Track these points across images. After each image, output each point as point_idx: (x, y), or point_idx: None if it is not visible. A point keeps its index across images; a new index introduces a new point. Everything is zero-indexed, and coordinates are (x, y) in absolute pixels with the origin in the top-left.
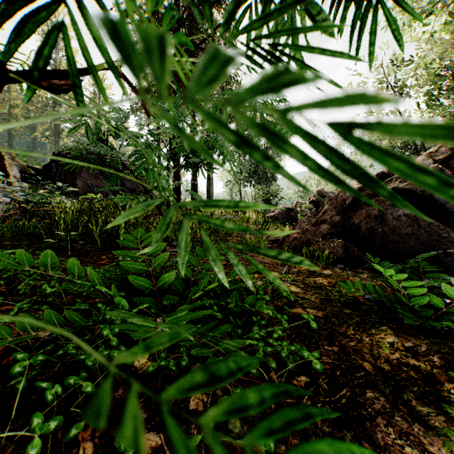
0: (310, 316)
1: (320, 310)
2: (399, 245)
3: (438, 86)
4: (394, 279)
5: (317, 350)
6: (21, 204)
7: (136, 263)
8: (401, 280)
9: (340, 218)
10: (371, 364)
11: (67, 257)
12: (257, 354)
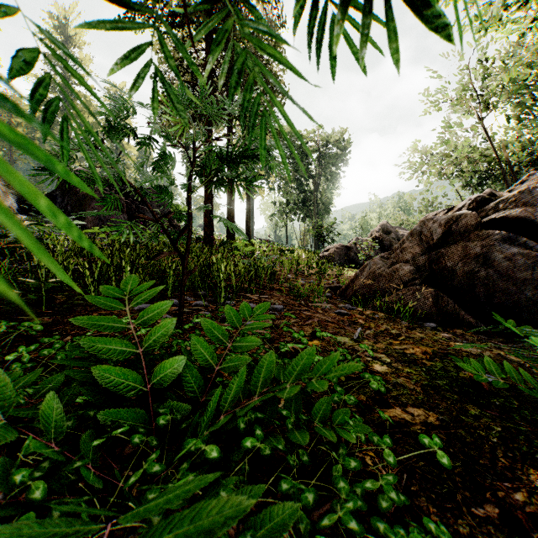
0: (434, 440)
1: (430, 408)
2: (512, 295)
3: (530, 97)
4: None
5: (461, 519)
6: None
7: (114, 340)
8: None
9: (426, 258)
10: None
11: (38, 316)
12: None
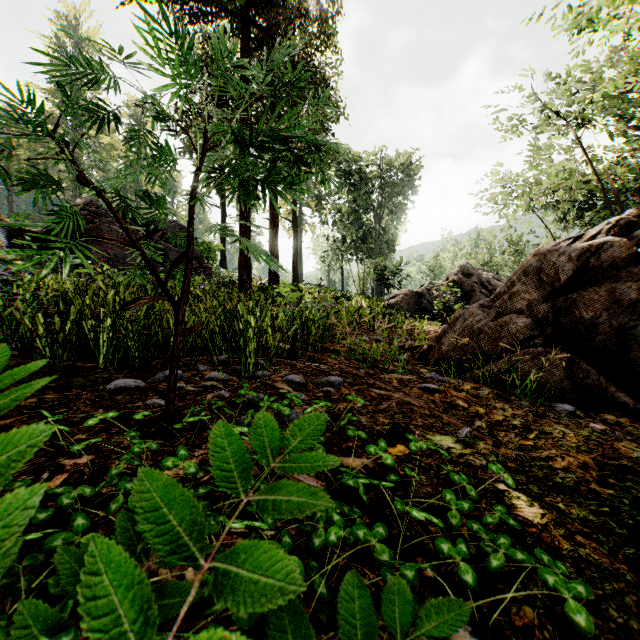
0: None
1: None
2: None
3: None
4: None
5: None
6: None
7: None
8: None
9: (549, 306)
10: None
11: None
12: None
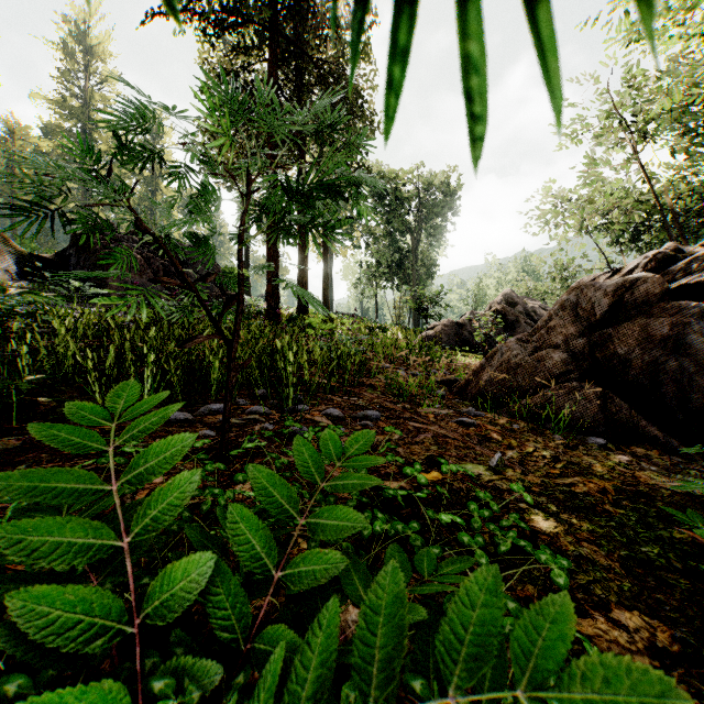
0: None
1: (650, 611)
2: None
3: (703, 123)
4: None
5: None
6: None
7: (70, 522)
8: None
9: (585, 341)
10: None
11: (2, 436)
12: None
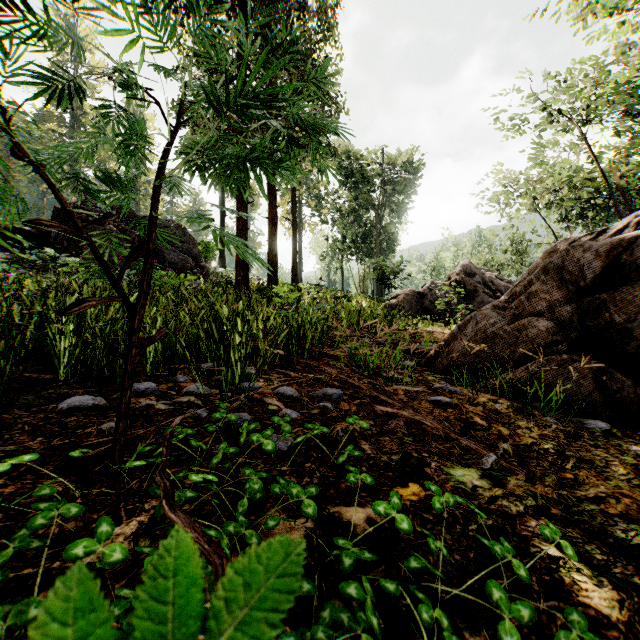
0: None
1: None
2: None
3: None
4: None
5: None
6: None
7: None
8: None
9: (573, 308)
10: None
11: None
12: None
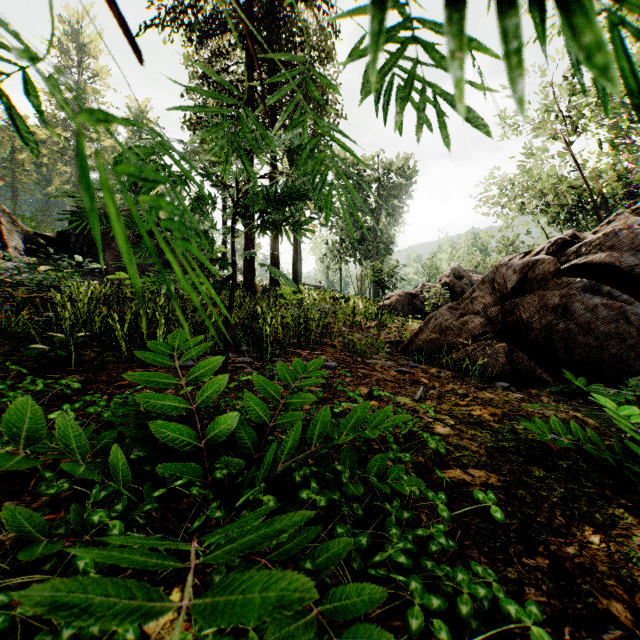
0: (489, 496)
1: (492, 470)
2: (594, 351)
3: (627, 118)
4: (631, 421)
5: (510, 568)
6: (7, 288)
7: (167, 396)
8: (627, 417)
9: (499, 309)
10: (625, 605)
11: (68, 374)
12: (409, 613)
